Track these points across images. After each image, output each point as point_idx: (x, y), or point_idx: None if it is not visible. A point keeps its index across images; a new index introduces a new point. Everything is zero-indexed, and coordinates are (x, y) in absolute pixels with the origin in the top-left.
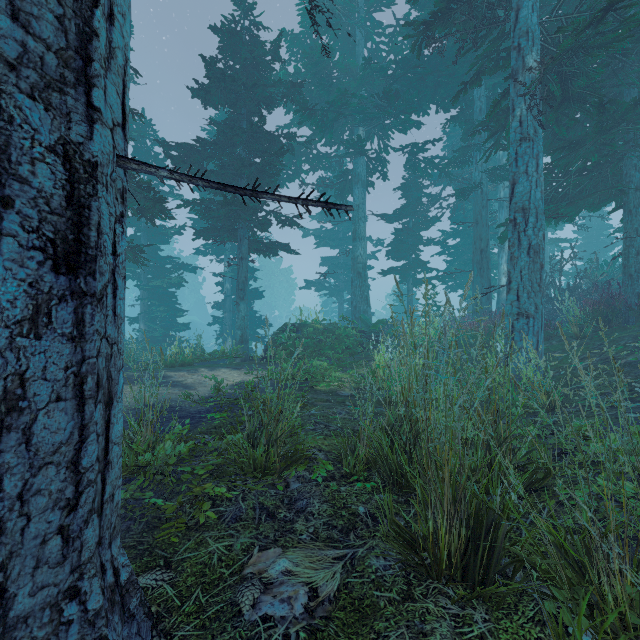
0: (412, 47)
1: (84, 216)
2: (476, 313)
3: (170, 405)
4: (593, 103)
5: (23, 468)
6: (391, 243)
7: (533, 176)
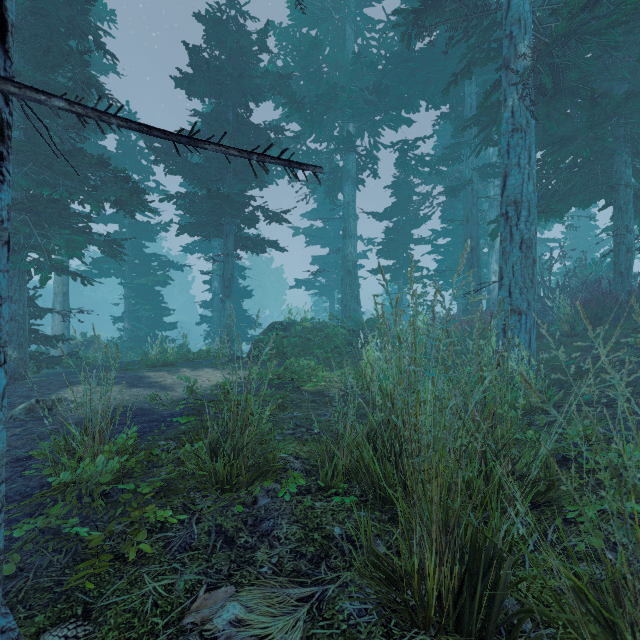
0: (402, 36)
1: None
2: (466, 312)
3: (142, 408)
4: (585, 96)
5: None
6: (382, 242)
7: (525, 168)
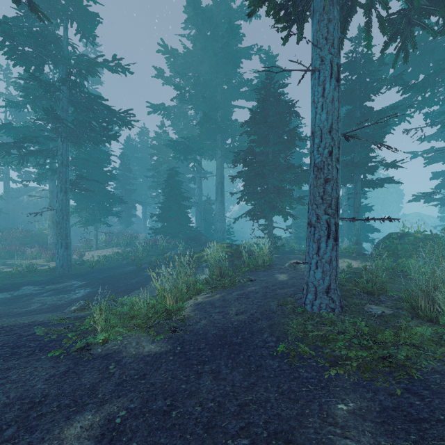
0: None
1: (337, 232)
2: None
3: None
4: None
5: (331, 268)
6: None
7: None
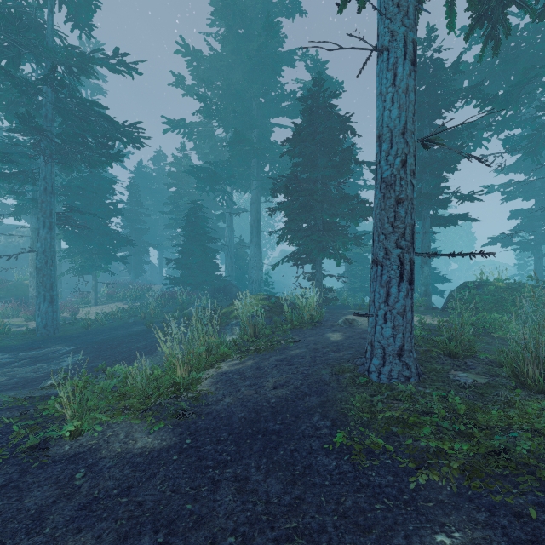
0: None
1: (412, 272)
2: None
3: None
4: None
5: (405, 322)
6: None
7: None
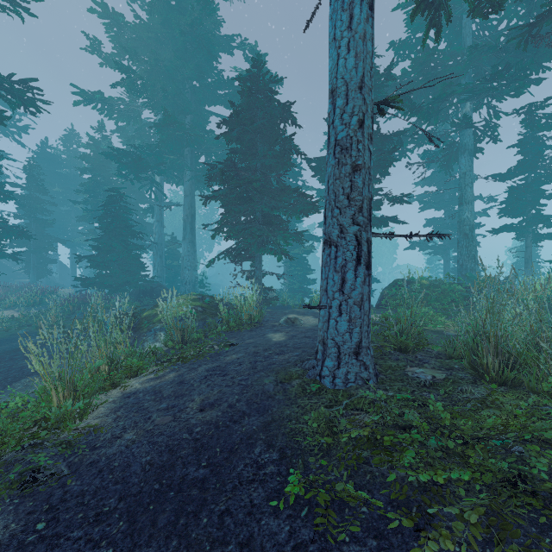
0: (517, 45)
1: (369, 255)
2: None
3: None
4: None
5: (363, 314)
6: (504, 201)
7: None
